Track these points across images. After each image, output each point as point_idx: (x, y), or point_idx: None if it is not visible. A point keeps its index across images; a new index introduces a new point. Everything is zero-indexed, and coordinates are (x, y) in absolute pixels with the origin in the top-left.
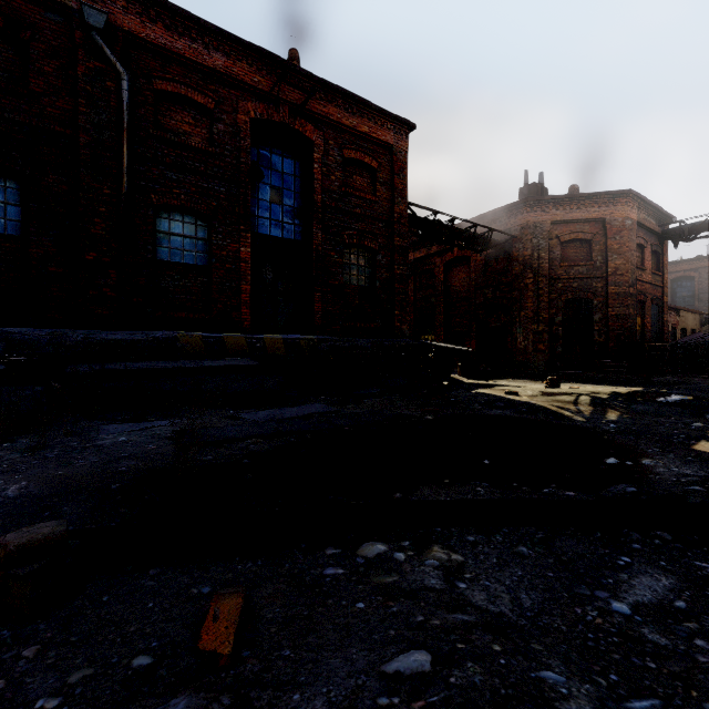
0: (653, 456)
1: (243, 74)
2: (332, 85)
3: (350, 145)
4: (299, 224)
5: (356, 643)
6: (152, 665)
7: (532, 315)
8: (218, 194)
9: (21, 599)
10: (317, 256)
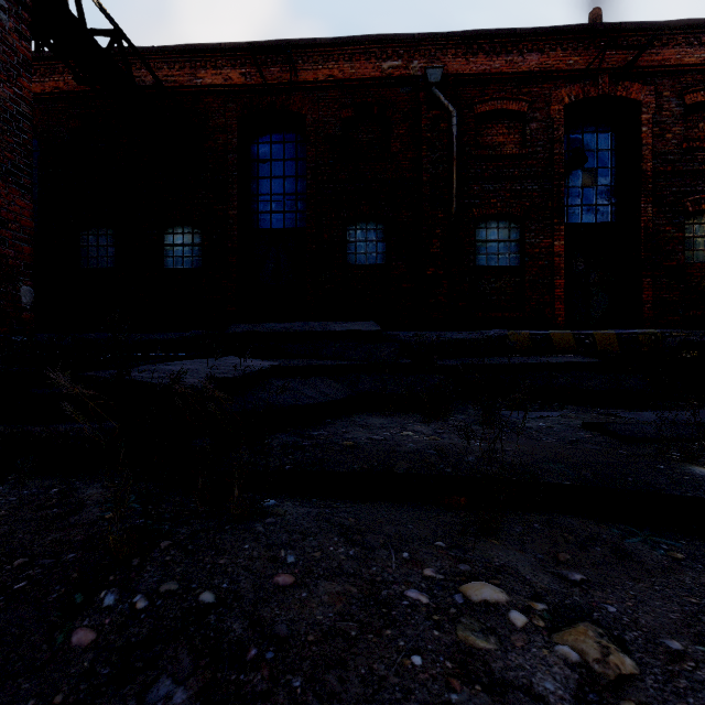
0: None
1: (556, 63)
2: (670, 23)
3: (695, 87)
4: (617, 203)
5: None
6: None
7: None
8: (531, 193)
9: None
10: (645, 235)
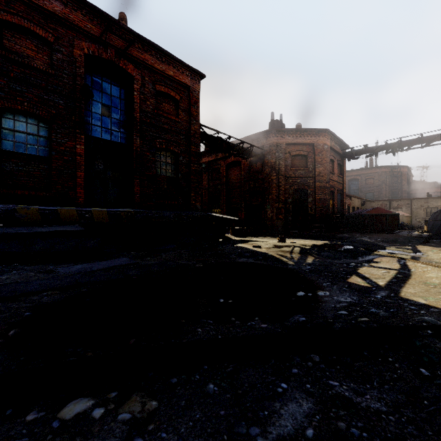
0: (325, 288)
1: (78, 21)
2: (147, 40)
3: (160, 82)
4: (124, 132)
5: None
6: None
7: (275, 197)
8: (57, 105)
9: None
10: (136, 155)
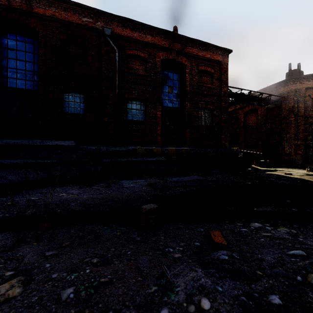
0: None
1: (158, 42)
2: (194, 39)
3: (201, 64)
4: (179, 100)
5: (268, 248)
6: (200, 245)
7: (293, 136)
8: (149, 91)
9: (151, 224)
10: (187, 113)
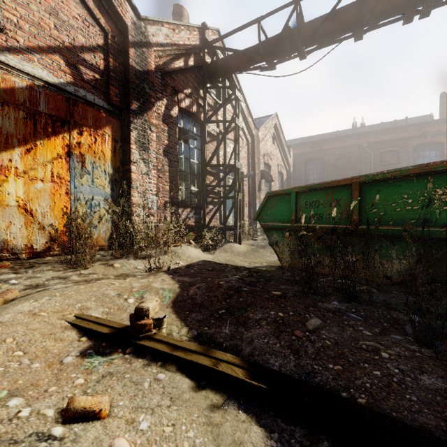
0: None
1: (409, 134)
2: None
3: None
4: None
5: None
6: None
7: None
8: None
9: None
10: None
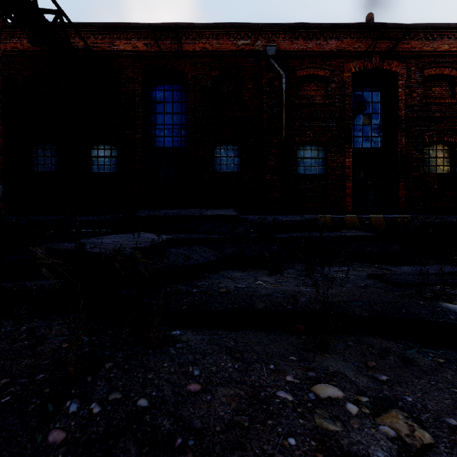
0: None
1: (347, 46)
2: (415, 25)
3: (430, 65)
4: (383, 135)
5: None
6: None
7: None
8: (331, 128)
9: None
10: (401, 156)
